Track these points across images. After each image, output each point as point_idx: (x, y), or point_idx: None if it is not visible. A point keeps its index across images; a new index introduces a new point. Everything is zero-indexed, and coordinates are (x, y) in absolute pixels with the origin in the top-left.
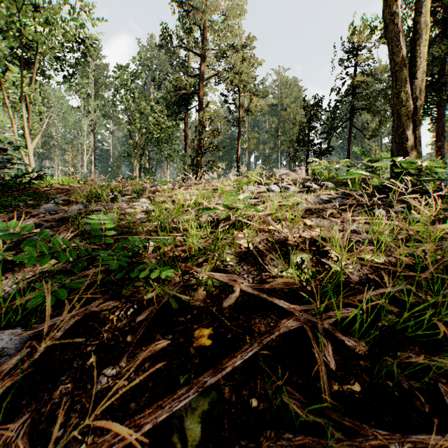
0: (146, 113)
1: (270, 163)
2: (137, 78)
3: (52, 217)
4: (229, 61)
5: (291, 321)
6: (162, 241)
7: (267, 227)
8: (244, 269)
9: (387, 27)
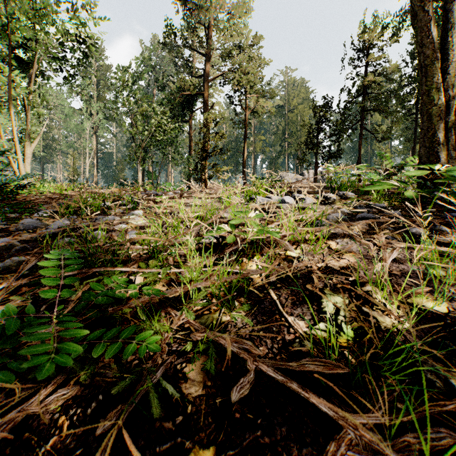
0: (149, 115)
1: (277, 166)
2: (140, 79)
3: (25, 238)
4: (235, 61)
5: (344, 450)
6: (144, 292)
7: (283, 252)
8: (259, 321)
9: (415, 15)
